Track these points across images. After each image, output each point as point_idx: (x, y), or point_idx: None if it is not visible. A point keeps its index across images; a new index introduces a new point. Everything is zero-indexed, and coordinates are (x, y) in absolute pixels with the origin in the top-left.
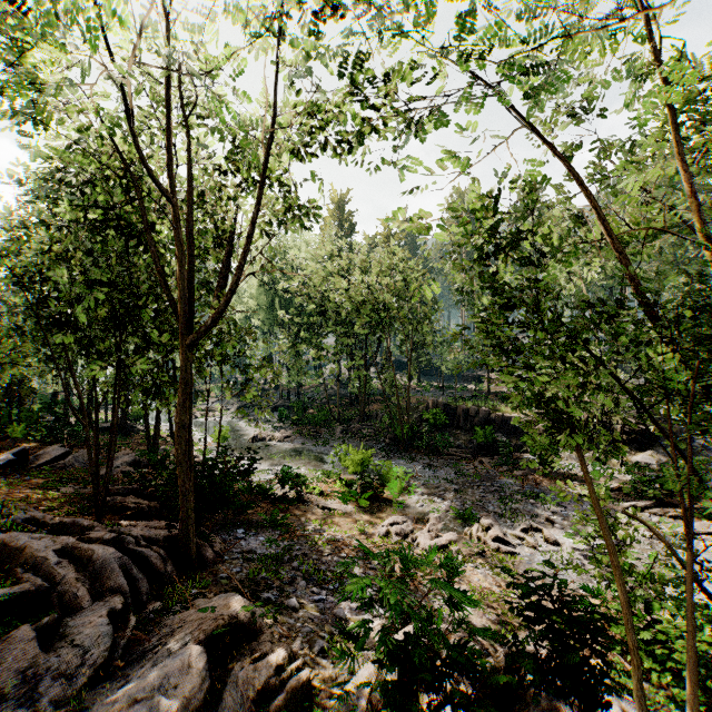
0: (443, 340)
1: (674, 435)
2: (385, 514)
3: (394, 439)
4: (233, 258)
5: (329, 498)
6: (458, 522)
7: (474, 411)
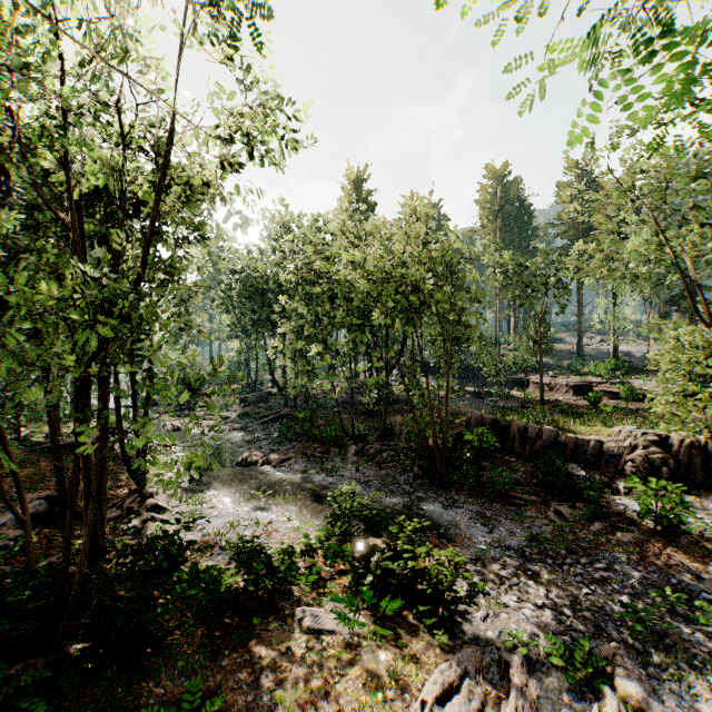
0: (480, 337)
1: None
2: (422, 642)
3: (425, 468)
4: (209, 226)
5: (325, 597)
6: (570, 681)
7: (534, 430)
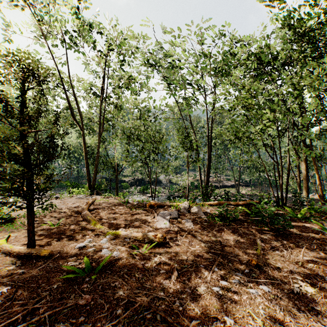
0: None
1: (158, 182)
2: None
3: None
4: None
5: None
6: None
7: (113, 179)
